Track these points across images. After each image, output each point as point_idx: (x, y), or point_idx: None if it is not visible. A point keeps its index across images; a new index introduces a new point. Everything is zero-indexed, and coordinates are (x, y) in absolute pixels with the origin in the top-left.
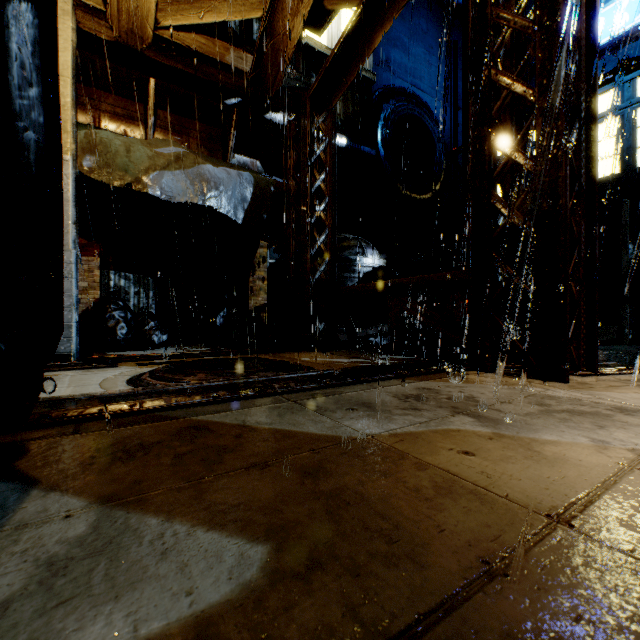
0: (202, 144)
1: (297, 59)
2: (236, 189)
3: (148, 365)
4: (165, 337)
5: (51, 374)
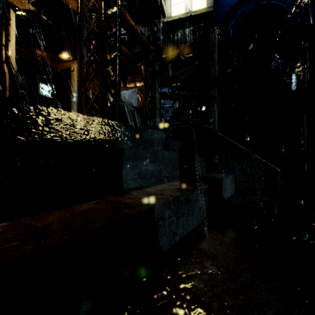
0: (140, 82)
1: (150, 36)
2: (133, 96)
3: None
4: None
5: None
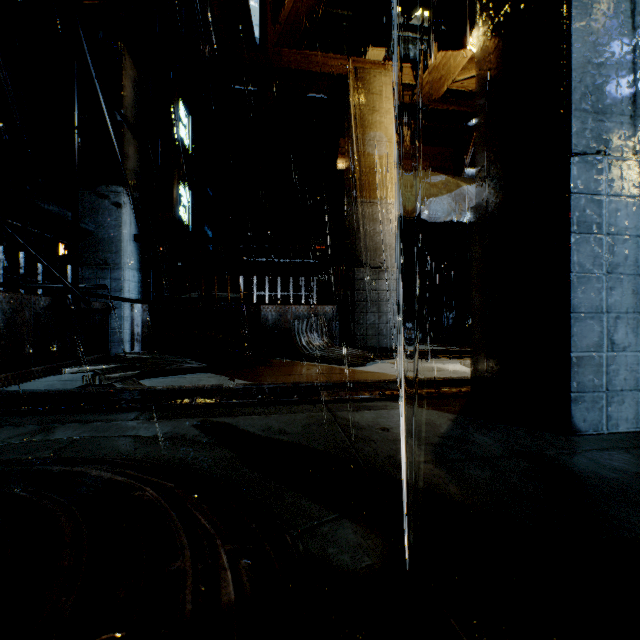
0: (436, 165)
1: None
2: None
3: (459, 358)
4: (420, 336)
5: (410, 361)
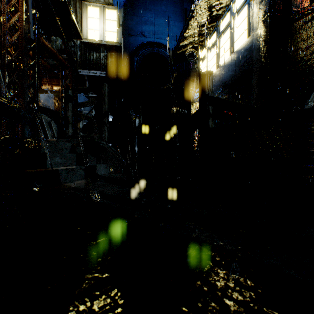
0: (57, 86)
1: None
2: (49, 100)
3: None
4: None
5: None
